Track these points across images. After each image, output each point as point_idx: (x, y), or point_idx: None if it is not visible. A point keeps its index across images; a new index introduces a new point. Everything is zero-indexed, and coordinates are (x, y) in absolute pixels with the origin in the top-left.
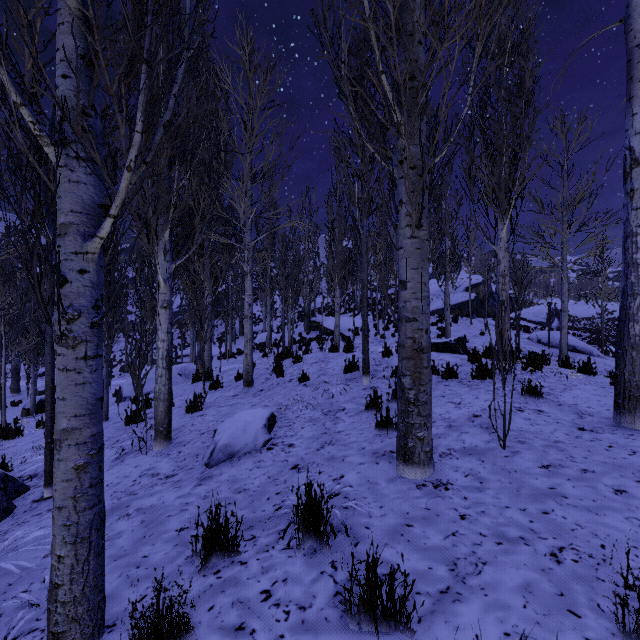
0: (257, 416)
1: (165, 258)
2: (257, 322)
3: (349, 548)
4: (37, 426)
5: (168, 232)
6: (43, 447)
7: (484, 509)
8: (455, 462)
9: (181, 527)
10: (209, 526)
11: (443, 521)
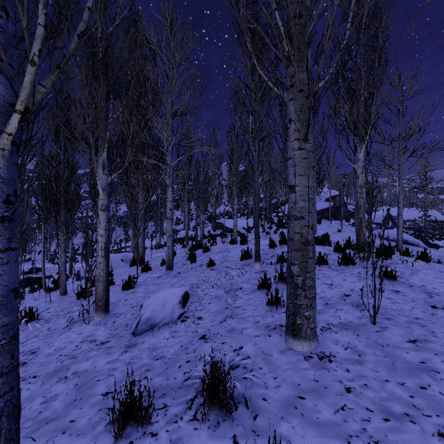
0: (174, 294)
1: (103, 172)
2: (179, 223)
3: (249, 421)
4: None
5: (105, 152)
6: None
7: (366, 382)
8: (334, 336)
9: (106, 391)
10: (123, 401)
11: (331, 394)
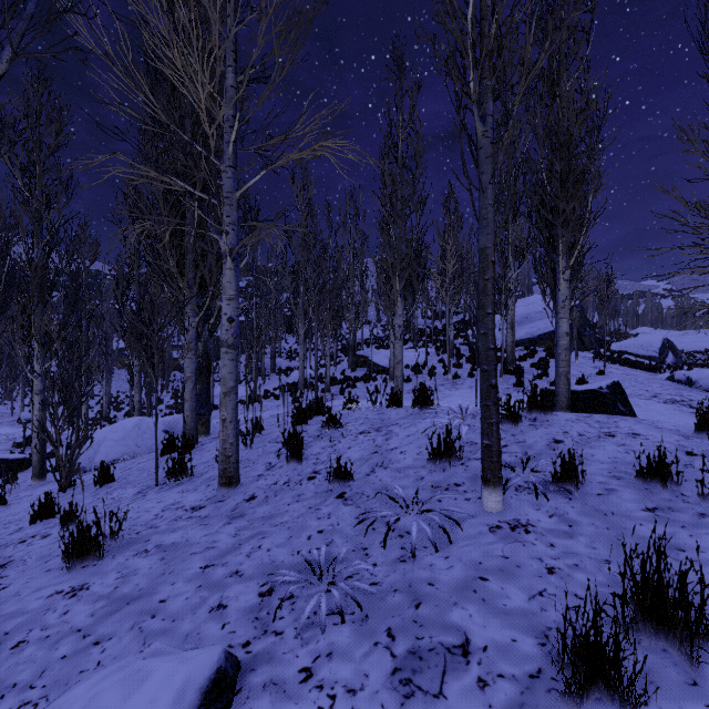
0: None
1: None
2: (293, 357)
3: None
4: None
5: None
6: None
7: None
8: None
9: None
10: None
11: None
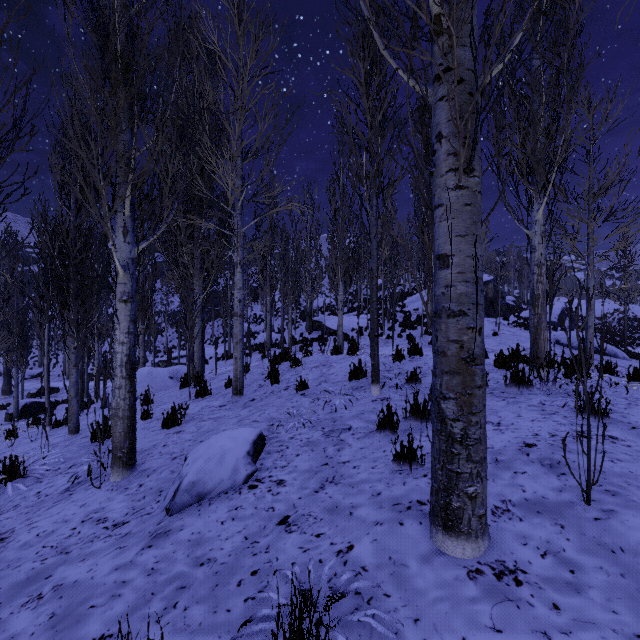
0: (239, 440)
1: (125, 239)
2: (258, 322)
3: None
4: (7, 436)
5: (128, 206)
6: None
7: (598, 639)
8: (519, 526)
9: (102, 634)
10: None
11: None
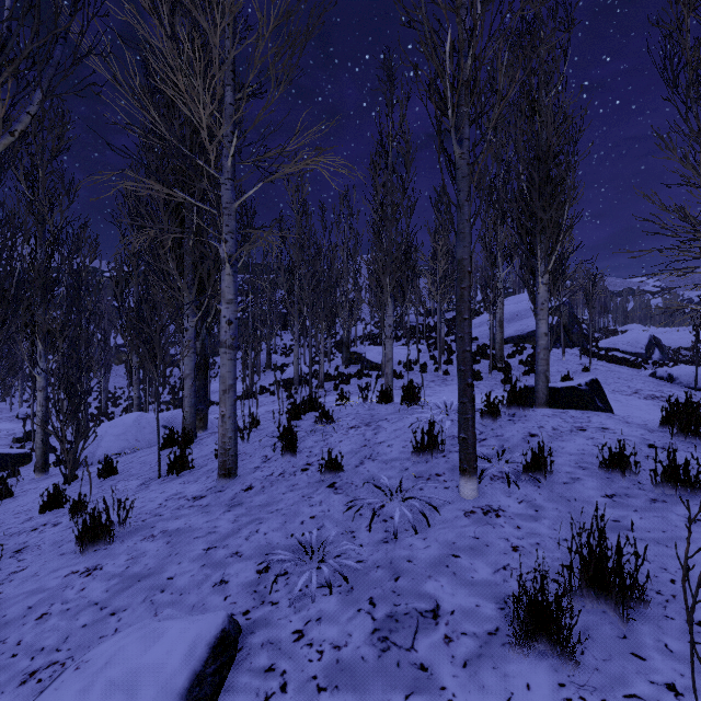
0: (139, 698)
1: None
2: (288, 353)
3: None
4: None
5: None
6: None
7: None
8: None
9: None
10: None
11: None
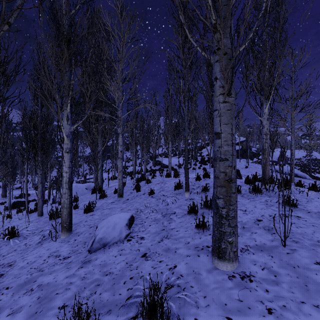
0: (122, 218)
1: (67, 122)
2: (129, 161)
3: None
4: (6, 217)
5: (69, 107)
6: (2, 232)
7: (285, 303)
8: (252, 257)
9: (62, 305)
10: None
11: (255, 315)
